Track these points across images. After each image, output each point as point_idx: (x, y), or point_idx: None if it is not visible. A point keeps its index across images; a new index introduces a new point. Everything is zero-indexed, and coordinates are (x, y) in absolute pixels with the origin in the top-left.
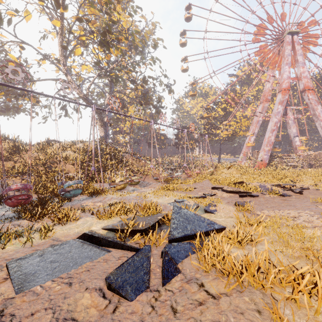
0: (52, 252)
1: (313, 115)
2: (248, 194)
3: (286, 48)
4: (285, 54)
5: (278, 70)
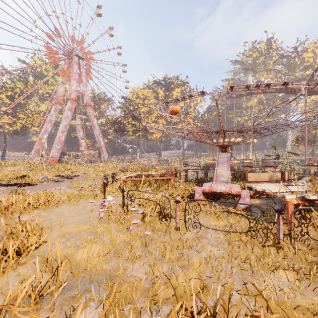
0: None
1: (92, 125)
2: (28, 184)
3: (74, 66)
4: (73, 70)
5: (69, 81)
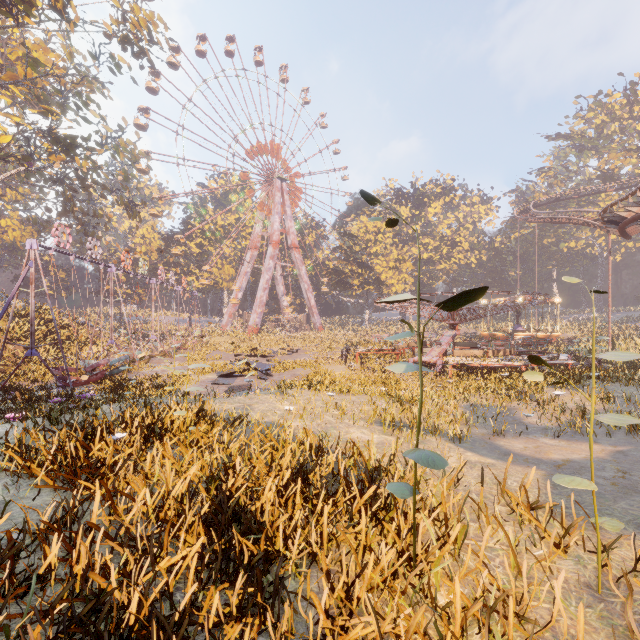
0: (221, 380)
1: (299, 275)
2: (269, 356)
3: (276, 194)
4: (275, 201)
5: (268, 214)
